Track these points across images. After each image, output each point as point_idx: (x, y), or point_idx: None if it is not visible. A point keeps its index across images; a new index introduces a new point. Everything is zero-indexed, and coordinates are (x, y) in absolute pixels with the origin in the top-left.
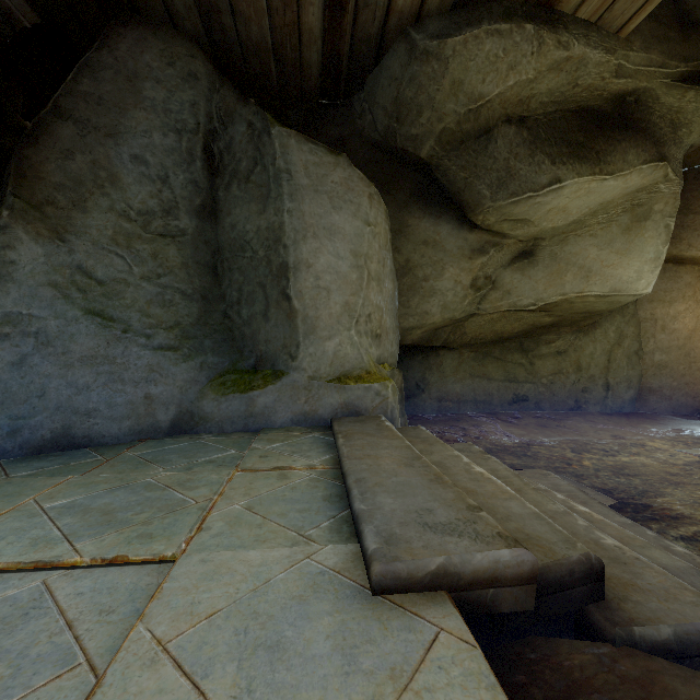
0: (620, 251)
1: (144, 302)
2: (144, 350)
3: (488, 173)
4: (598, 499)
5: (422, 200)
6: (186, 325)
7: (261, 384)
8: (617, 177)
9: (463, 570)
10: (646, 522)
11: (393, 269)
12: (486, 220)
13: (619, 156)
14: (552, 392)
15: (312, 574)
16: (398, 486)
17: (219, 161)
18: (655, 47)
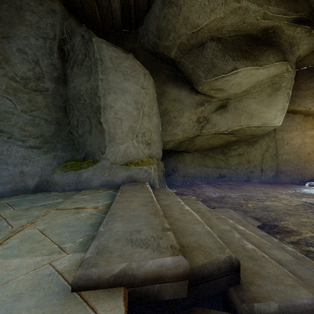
0: (266, 105)
1: (22, 123)
2: (20, 148)
3: (203, 65)
4: (253, 222)
5: (173, 79)
6: (46, 136)
7: (86, 166)
8: (264, 68)
9: (137, 272)
10: (274, 234)
11: (158, 112)
12: (203, 89)
13: (265, 58)
14: (237, 173)
15: (42, 276)
16: (131, 217)
17: (67, 55)
18: (282, 5)
